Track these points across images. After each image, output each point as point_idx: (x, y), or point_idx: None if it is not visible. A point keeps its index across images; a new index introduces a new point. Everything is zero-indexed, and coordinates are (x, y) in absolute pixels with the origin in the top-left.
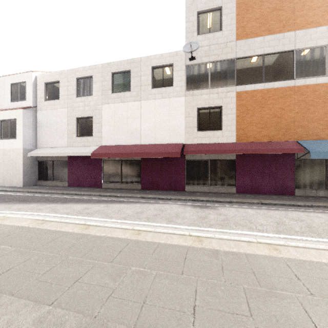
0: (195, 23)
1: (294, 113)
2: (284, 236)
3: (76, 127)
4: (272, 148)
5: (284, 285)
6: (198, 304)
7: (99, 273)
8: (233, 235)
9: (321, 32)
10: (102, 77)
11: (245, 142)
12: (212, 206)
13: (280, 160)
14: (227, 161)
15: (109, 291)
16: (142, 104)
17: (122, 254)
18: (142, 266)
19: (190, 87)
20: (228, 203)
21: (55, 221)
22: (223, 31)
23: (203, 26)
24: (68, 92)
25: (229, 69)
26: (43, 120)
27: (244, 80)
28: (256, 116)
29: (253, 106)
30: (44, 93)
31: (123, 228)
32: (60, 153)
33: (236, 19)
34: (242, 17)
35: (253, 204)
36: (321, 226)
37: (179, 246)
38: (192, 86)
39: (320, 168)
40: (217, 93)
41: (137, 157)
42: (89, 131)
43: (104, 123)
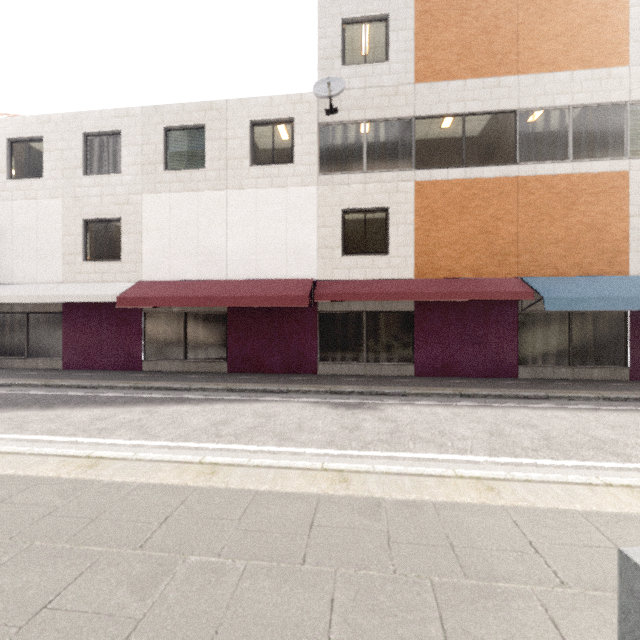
0: (336, 41)
1: (517, 226)
2: (503, 460)
3: (82, 240)
4: (480, 290)
5: (511, 569)
6: (336, 637)
7: (106, 581)
8: (410, 463)
9: (561, 81)
10: (142, 135)
11: (432, 279)
12: (371, 404)
13: (492, 312)
14: (398, 314)
15: (127, 626)
16: (230, 196)
17: (169, 526)
18: (215, 552)
19: (327, 168)
20: (401, 396)
21: (15, 452)
22: (391, 63)
23: (352, 50)
24: (65, 163)
25: (402, 137)
26: (3, 223)
27: (429, 161)
28: (451, 230)
29: (445, 210)
30: (7, 162)
31: (179, 462)
32: (45, 296)
33: (415, 42)
34: (425, 39)
35: (447, 396)
36: (566, 435)
37: (300, 495)
38: (331, 167)
39: (559, 328)
40: (379, 182)
41: (218, 306)
42: (114, 250)
43: (147, 234)
